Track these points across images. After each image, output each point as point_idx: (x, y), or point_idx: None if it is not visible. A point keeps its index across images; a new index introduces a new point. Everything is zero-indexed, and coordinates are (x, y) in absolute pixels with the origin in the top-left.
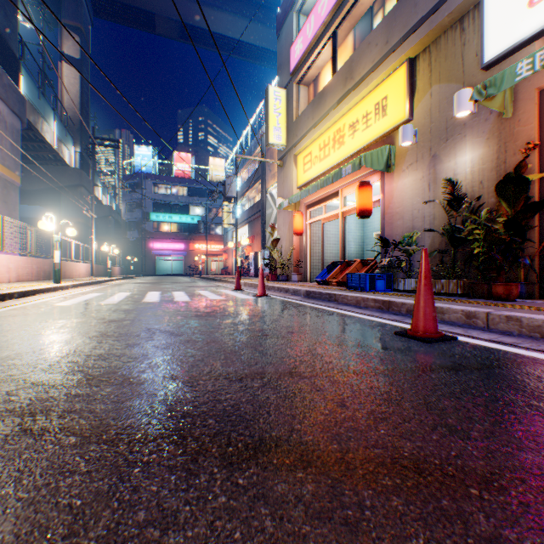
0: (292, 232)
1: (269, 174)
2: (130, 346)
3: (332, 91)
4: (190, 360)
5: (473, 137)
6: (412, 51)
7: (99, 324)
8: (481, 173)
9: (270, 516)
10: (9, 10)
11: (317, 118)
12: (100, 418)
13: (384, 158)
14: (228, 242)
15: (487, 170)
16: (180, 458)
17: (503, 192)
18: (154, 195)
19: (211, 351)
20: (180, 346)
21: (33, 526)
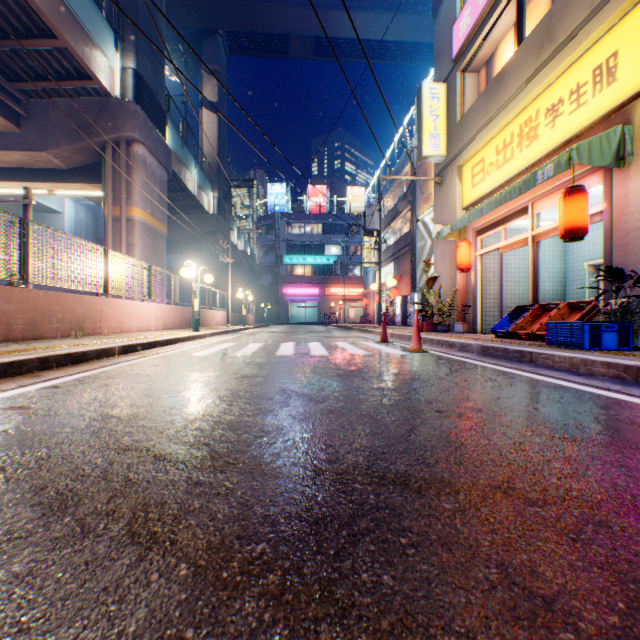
0: (455, 268)
1: (420, 198)
2: (262, 413)
3: (517, 67)
4: (337, 444)
5: None
6: None
7: (230, 380)
8: None
9: None
10: (158, 66)
11: (492, 110)
12: (221, 532)
13: (612, 146)
14: (368, 285)
15: None
16: None
17: None
18: (287, 235)
19: (363, 431)
20: (322, 418)
21: None
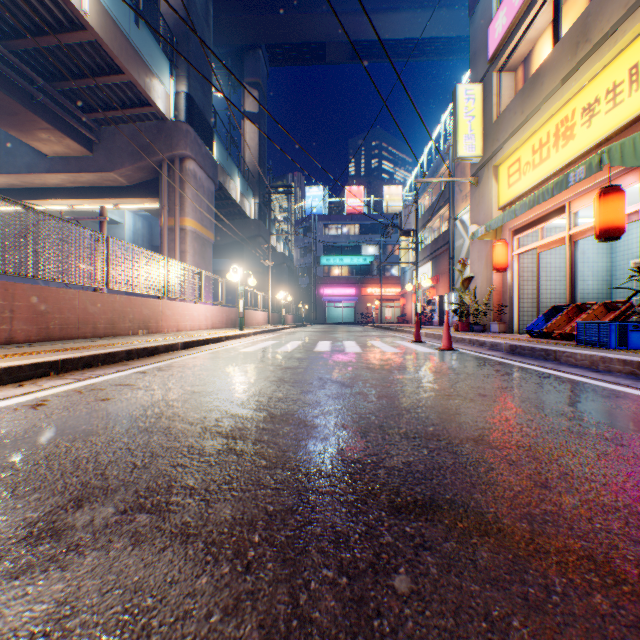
0: (491, 268)
1: (457, 196)
2: (304, 392)
3: (553, 67)
4: (360, 412)
5: None
6: None
7: (276, 370)
8: None
9: (436, 565)
10: (206, 87)
11: (528, 110)
12: (282, 450)
13: None
14: (405, 284)
15: None
16: (350, 496)
17: None
18: (324, 237)
19: (382, 406)
20: (350, 397)
21: (243, 515)
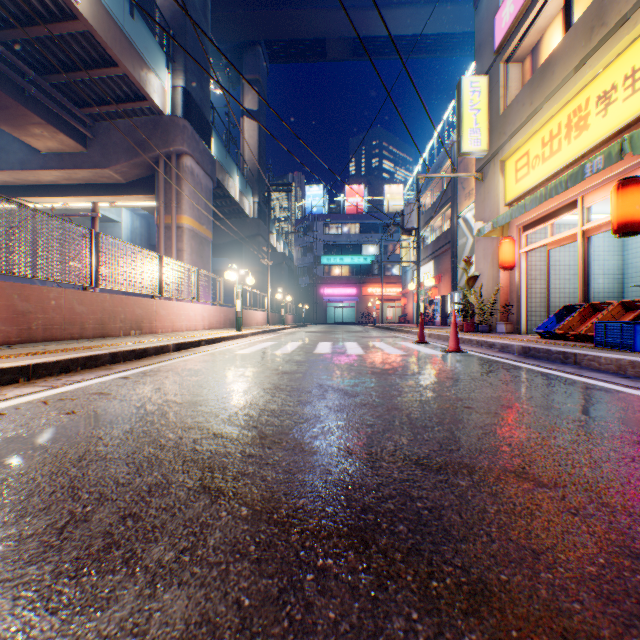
0: (497, 266)
1: (460, 194)
2: (301, 403)
3: (565, 54)
4: (368, 431)
5: None
6: None
7: (272, 375)
8: None
9: None
10: (204, 82)
11: (538, 101)
12: (271, 490)
13: None
14: (406, 284)
15: None
16: (362, 576)
17: None
18: (324, 236)
19: (393, 421)
20: (355, 410)
21: (202, 617)
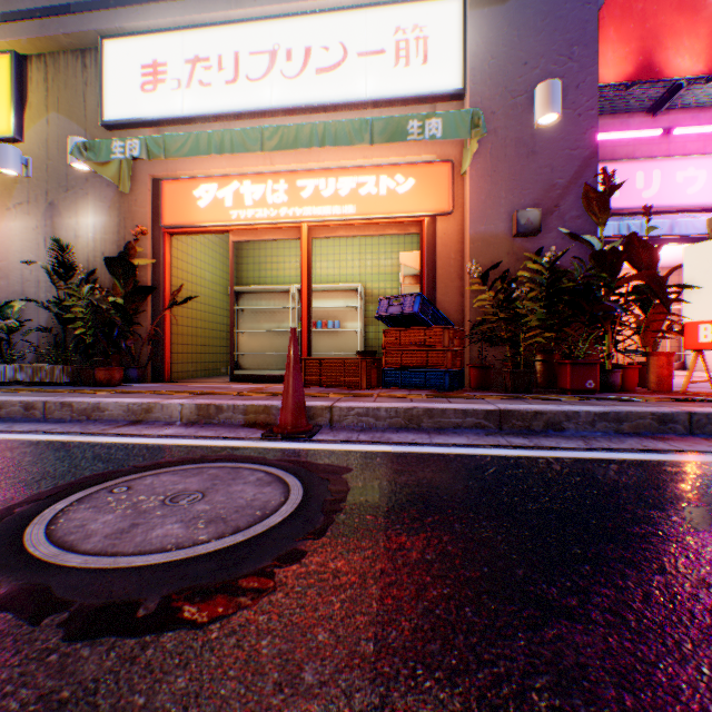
0: None
1: None
2: None
3: None
4: None
5: (98, 199)
6: (22, 46)
7: None
8: (106, 244)
9: None
10: None
11: None
12: None
13: None
14: None
15: (111, 242)
16: None
17: (116, 271)
18: None
19: None
20: None
21: None
